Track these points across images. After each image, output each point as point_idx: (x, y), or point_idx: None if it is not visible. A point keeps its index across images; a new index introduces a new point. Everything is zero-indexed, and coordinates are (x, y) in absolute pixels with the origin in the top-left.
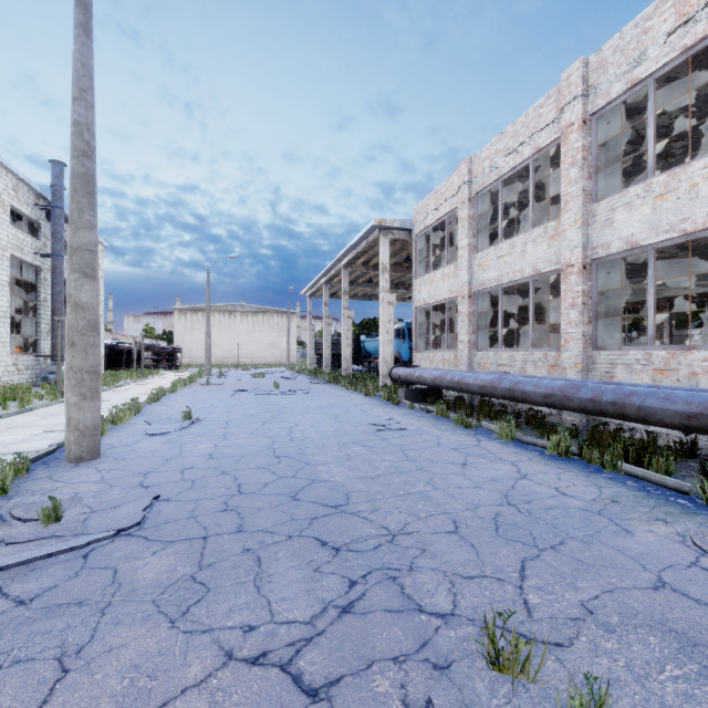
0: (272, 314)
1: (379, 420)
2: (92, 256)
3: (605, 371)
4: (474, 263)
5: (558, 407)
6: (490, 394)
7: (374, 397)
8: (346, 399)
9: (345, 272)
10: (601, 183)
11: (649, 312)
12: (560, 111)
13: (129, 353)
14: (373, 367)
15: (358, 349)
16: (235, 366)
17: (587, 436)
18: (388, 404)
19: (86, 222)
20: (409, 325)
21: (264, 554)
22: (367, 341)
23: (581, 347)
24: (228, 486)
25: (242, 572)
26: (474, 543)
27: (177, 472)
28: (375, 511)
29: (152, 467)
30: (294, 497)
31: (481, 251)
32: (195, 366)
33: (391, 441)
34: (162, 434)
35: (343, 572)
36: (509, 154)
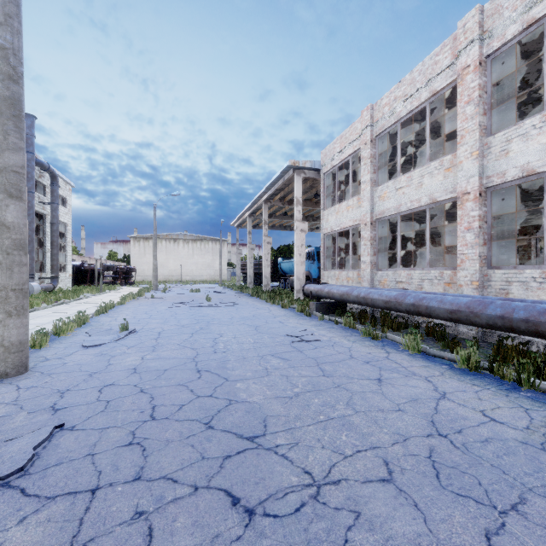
0: (208, 241)
1: (295, 331)
2: (18, 177)
3: (500, 288)
4: (374, 195)
5: (463, 322)
6: (395, 308)
7: (289, 309)
8: (266, 311)
9: (265, 206)
10: (494, 118)
11: (545, 234)
12: (455, 56)
13: (93, 272)
14: (288, 284)
15: (276, 268)
16: (178, 283)
17: (493, 350)
18: (302, 315)
19: (12, 144)
20: (318, 249)
21: (159, 523)
22: (283, 262)
23: (477, 267)
24: (142, 408)
25: None
26: (416, 501)
27: (95, 391)
28: (295, 446)
29: (72, 384)
30: (208, 424)
31: (381, 185)
32: (146, 283)
33: (306, 354)
34: (96, 345)
35: None
36: (407, 99)
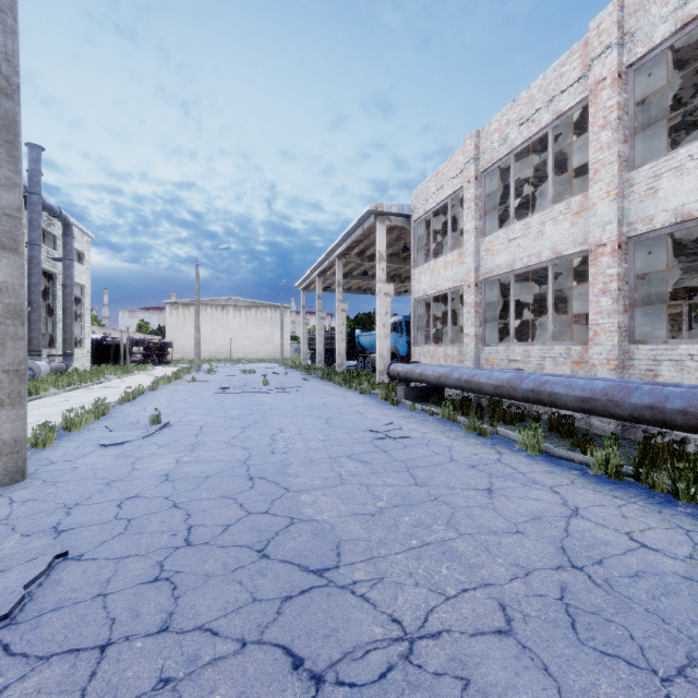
0: (266, 309)
1: (378, 425)
2: (12, 222)
3: (646, 368)
4: (480, 248)
5: (599, 414)
6: (508, 395)
7: (370, 396)
8: (340, 398)
9: (339, 263)
10: (638, 147)
11: None
12: (586, 67)
13: (118, 348)
14: (368, 363)
15: (353, 343)
16: (227, 361)
17: (639, 450)
18: (386, 404)
19: (4, 179)
20: (407, 318)
21: (191, 695)
22: (362, 335)
23: (615, 341)
24: (174, 530)
25: None
26: (546, 663)
27: (113, 505)
28: (379, 582)
29: (83, 496)
30: (262, 552)
31: (489, 235)
32: (187, 361)
33: (392, 455)
34: (118, 444)
35: None
36: (523, 123)
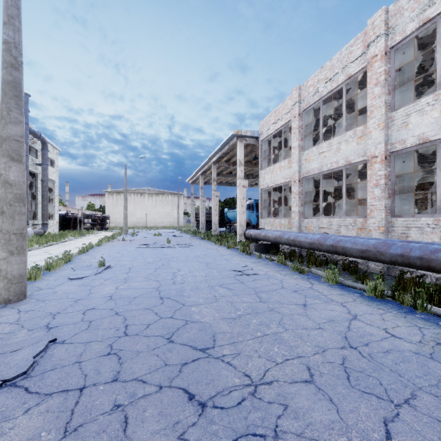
0: (168, 195)
1: (238, 267)
2: (18, 144)
3: (402, 232)
4: (302, 158)
5: (371, 260)
6: (317, 249)
7: (233, 249)
8: (215, 251)
9: (214, 167)
10: (397, 97)
11: (437, 189)
12: (366, 47)
13: (75, 220)
14: (232, 229)
15: (223, 217)
16: (144, 228)
17: (395, 281)
18: (243, 254)
19: (14, 119)
20: (256, 201)
21: (132, 413)
22: (229, 212)
23: (383, 215)
24: (117, 327)
25: (105, 440)
26: (331, 397)
27: (80, 313)
28: (238, 355)
29: (62, 308)
30: (170, 339)
31: (307, 150)
32: (118, 228)
33: (247, 284)
34: (80, 278)
35: (208, 440)
36: (327, 81)
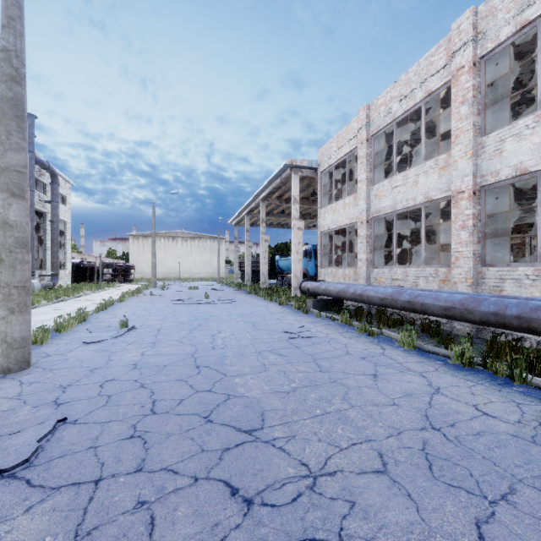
0: (206, 239)
1: (292, 328)
2: (20, 176)
3: (494, 285)
4: (371, 194)
5: (457, 319)
6: (390, 305)
7: (287, 306)
8: (263, 308)
9: (263, 205)
10: (488, 118)
11: (539, 232)
12: (450, 57)
13: (92, 269)
14: (285, 281)
15: (274, 266)
16: (176, 280)
17: (487, 346)
18: (299, 312)
19: (15, 144)
20: (315, 247)
21: (160, 512)
22: (281, 260)
23: (471, 264)
24: (142, 403)
25: None
26: (409, 491)
27: (96, 386)
28: (292, 439)
29: (74, 379)
30: (208, 418)
31: (377, 183)
32: (145, 280)
33: (303, 350)
34: (97, 342)
35: None
36: (402, 99)
